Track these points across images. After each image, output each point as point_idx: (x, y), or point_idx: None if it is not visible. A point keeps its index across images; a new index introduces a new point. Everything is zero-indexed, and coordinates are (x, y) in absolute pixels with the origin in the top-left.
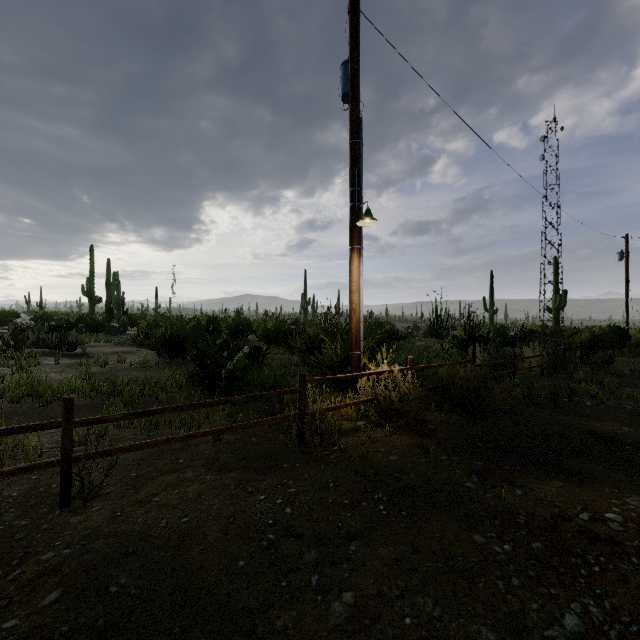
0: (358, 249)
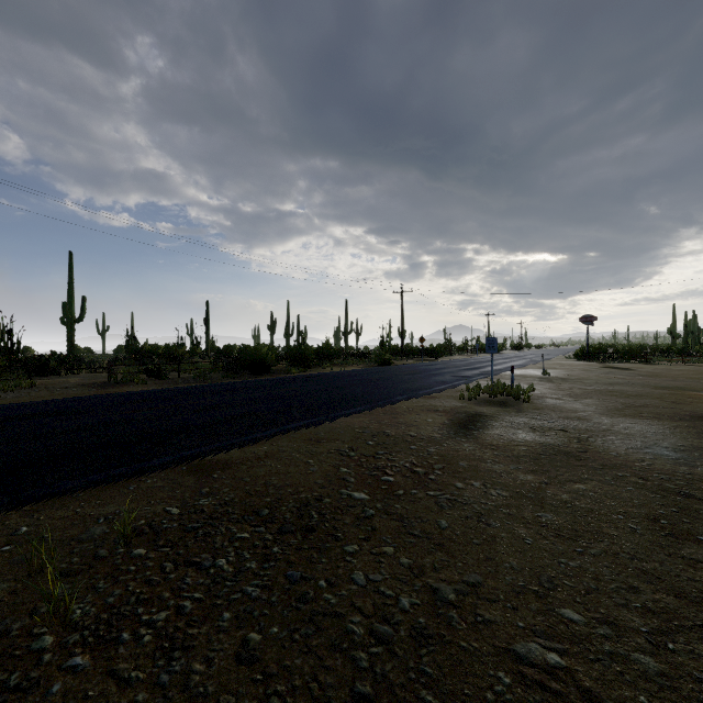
0: None
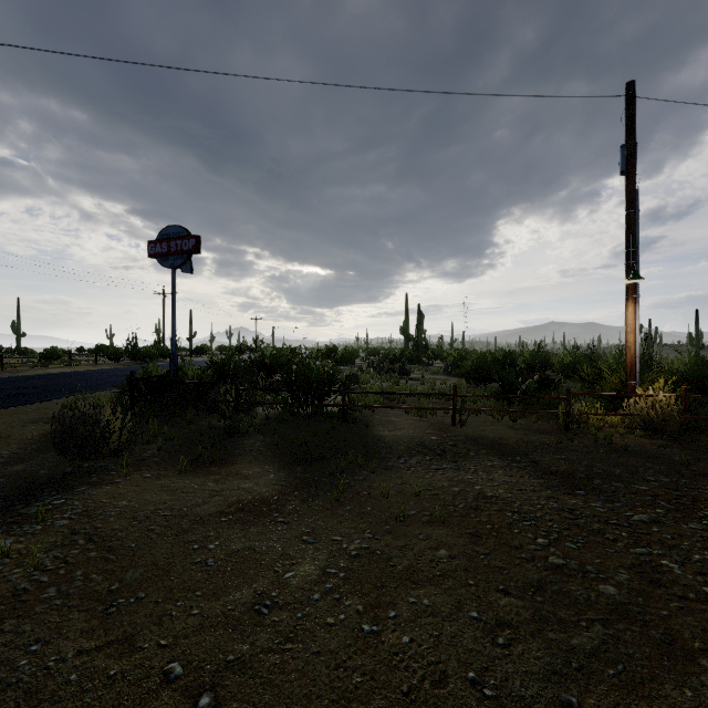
0: (633, 298)
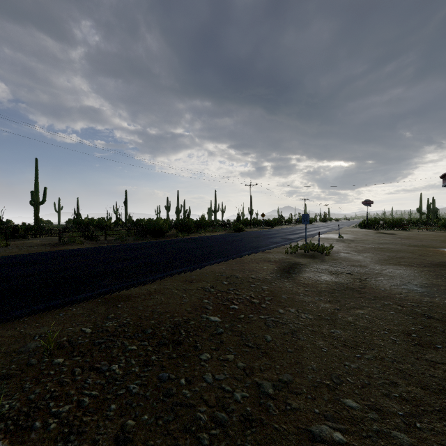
0: None
